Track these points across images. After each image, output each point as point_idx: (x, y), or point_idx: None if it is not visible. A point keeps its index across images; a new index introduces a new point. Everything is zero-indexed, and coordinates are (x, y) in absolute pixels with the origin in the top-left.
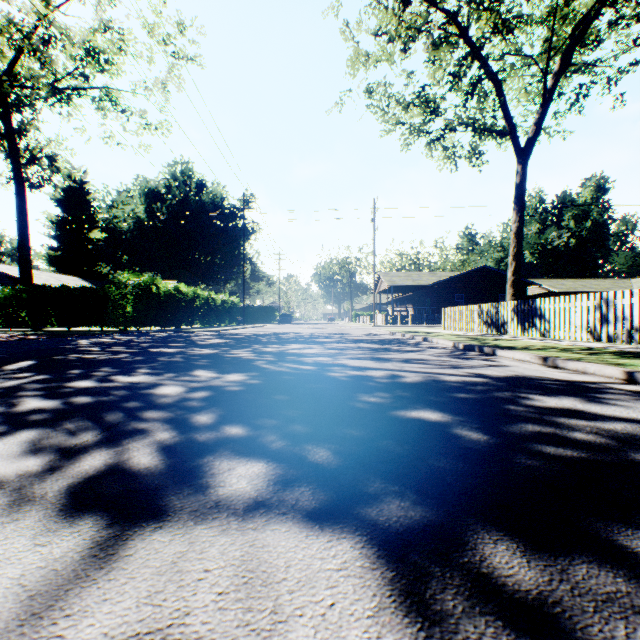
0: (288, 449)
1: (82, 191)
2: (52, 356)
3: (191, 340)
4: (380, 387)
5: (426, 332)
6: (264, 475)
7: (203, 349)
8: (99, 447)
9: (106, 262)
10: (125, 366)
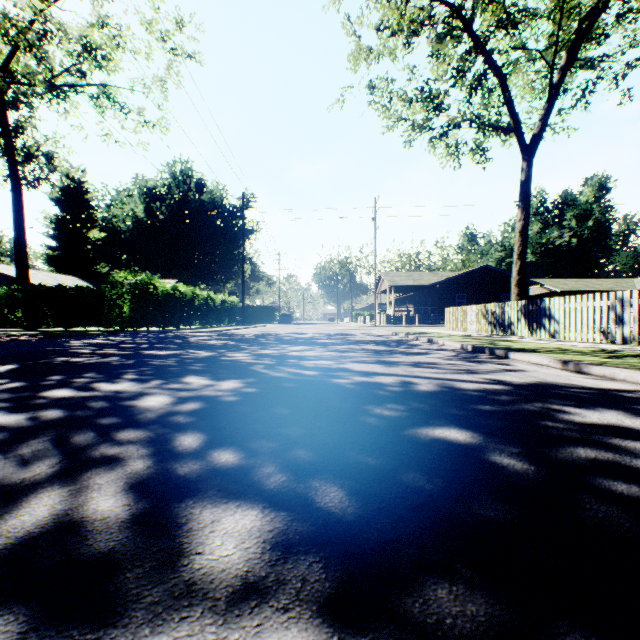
0: (290, 487)
1: (81, 190)
2: (37, 359)
3: (188, 341)
4: (392, 397)
5: (430, 333)
6: (258, 532)
7: (199, 351)
8: (51, 484)
9: (105, 262)
10: (112, 371)
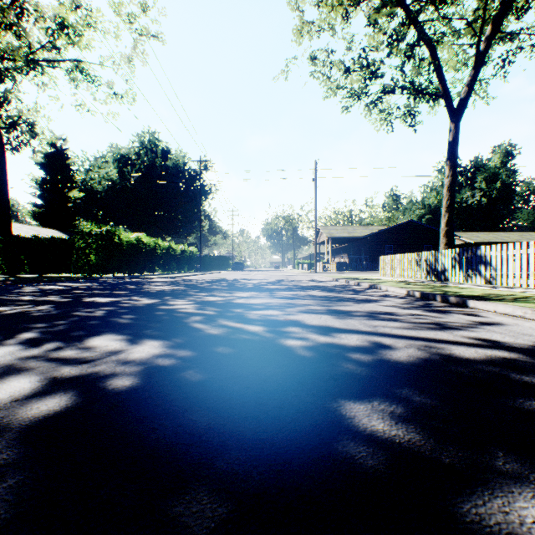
0: None
1: (62, 156)
2: None
3: (140, 287)
4: (371, 378)
5: (367, 278)
6: None
7: (142, 298)
8: None
9: (84, 218)
10: (16, 326)
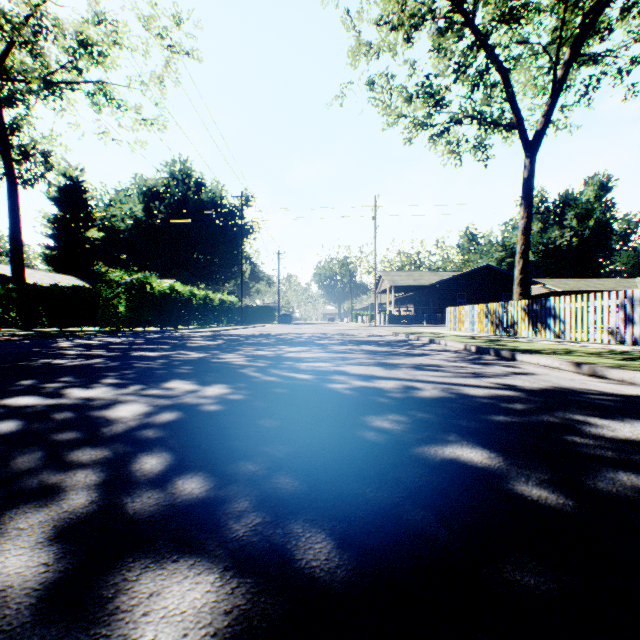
0: (264, 534)
1: (79, 189)
2: (17, 361)
3: (182, 342)
4: (394, 405)
5: (431, 333)
6: (209, 616)
7: (191, 352)
8: None
9: (104, 261)
10: (91, 375)
